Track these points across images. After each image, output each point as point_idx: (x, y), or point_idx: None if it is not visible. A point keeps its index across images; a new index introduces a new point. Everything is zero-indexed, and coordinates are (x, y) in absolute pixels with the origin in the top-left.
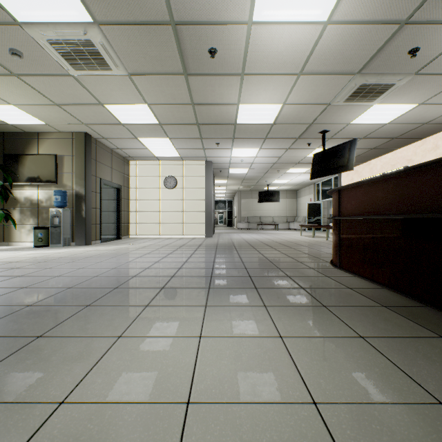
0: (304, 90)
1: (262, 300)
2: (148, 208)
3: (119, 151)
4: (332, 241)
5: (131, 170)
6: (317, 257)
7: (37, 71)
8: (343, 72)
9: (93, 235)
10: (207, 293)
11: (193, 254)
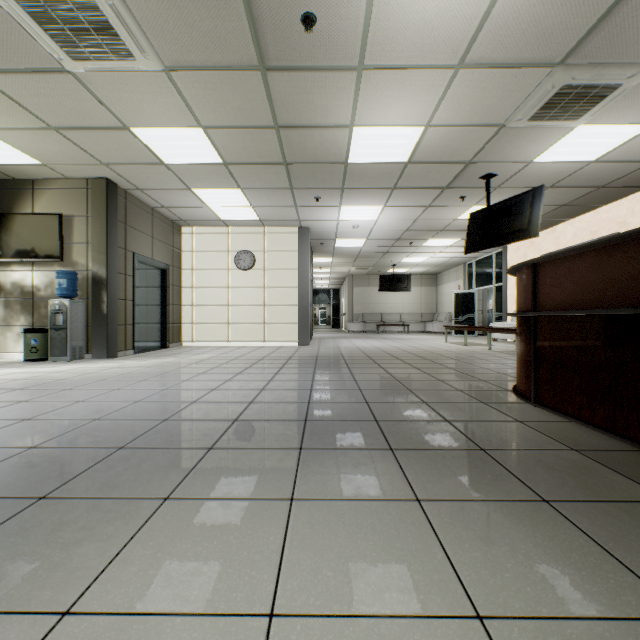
0: (464, 99)
1: (408, 483)
2: (210, 300)
3: (165, 211)
4: (518, 354)
5: (185, 242)
6: (485, 380)
7: (10, 64)
8: (534, 61)
9: (121, 341)
10: (296, 462)
11: (276, 374)
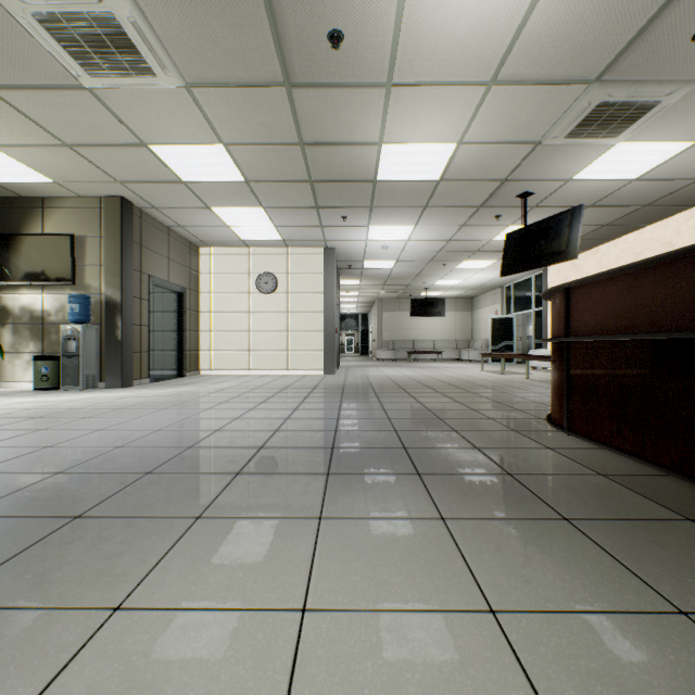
0: (497, 116)
1: (434, 504)
2: (230, 325)
3: (182, 231)
4: (551, 381)
5: (202, 264)
6: (519, 409)
7: (25, 80)
8: (569, 78)
9: (136, 370)
10: (324, 485)
11: (301, 403)
